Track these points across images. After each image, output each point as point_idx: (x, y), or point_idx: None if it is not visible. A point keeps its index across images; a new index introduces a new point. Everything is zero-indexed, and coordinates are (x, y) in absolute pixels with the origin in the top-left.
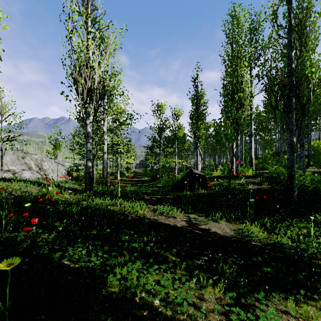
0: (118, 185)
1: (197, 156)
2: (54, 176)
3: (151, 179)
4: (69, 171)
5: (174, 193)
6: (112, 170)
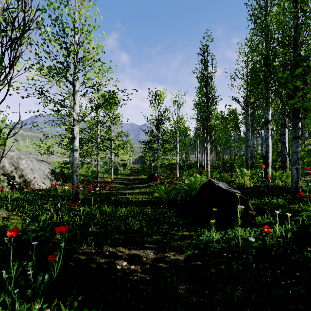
0: (109, 186)
1: (207, 153)
2: (33, 176)
3: (148, 179)
4: (60, 169)
5: (184, 233)
6: (109, 166)
